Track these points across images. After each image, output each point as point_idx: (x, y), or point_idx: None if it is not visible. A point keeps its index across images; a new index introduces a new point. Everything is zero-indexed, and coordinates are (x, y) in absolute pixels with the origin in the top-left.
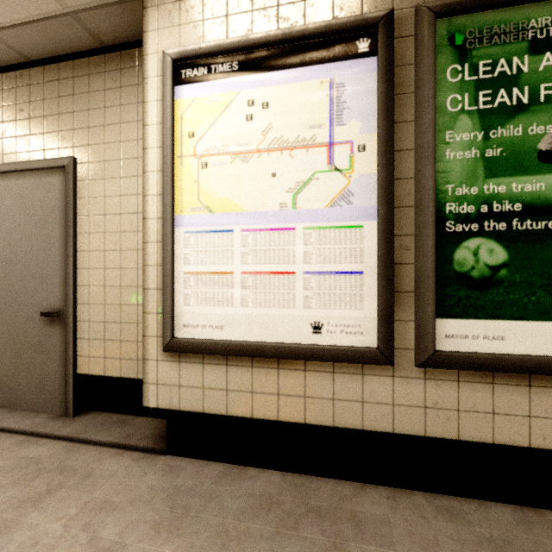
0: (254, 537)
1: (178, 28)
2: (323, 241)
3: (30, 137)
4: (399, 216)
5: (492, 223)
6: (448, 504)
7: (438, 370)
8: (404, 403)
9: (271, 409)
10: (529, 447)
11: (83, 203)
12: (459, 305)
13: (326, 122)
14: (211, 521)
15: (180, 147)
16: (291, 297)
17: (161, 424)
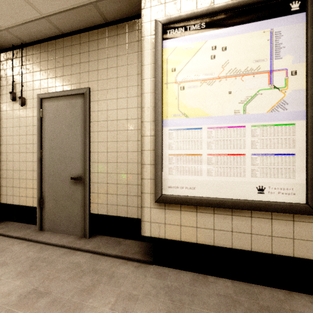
0: None
1: (164, 5)
2: (265, 134)
3: (63, 77)
4: None
5: None
6: None
7: None
8: None
9: (227, 240)
10: None
11: (94, 114)
12: None
13: (267, 57)
14: (201, 312)
15: (166, 78)
16: (242, 170)
17: (141, 245)
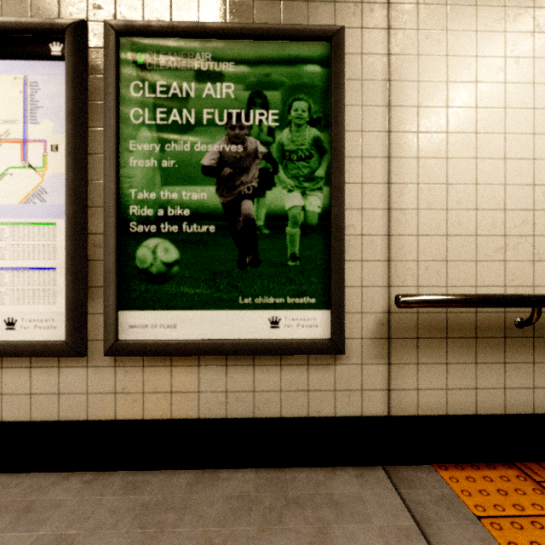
0: None
1: None
2: (17, 237)
3: None
4: (93, 216)
5: (167, 226)
6: (141, 478)
7: (127, 358)
8: (97, 391)
9: None
10: (198, 418)
11: None
12: (141, 298)
13: (20, 119)
14: None
15: None
16: None
17: None
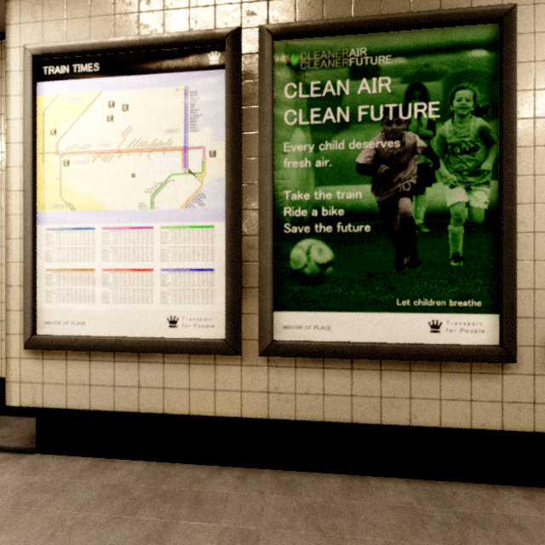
0: (88, 525)
1: (41, 24)
2: (179, 239)
3: None
4: (247, 218)
5: (321, 226)
6: (290, 478)
7: (279, 358)
8: (251, 389)
9: (132, 401)
10: (351, 422)
11: None
12: (294, 299)
13: (181, 128)
14: (51, 514)
15: (42, 144)
16: (149, 294)
17: None
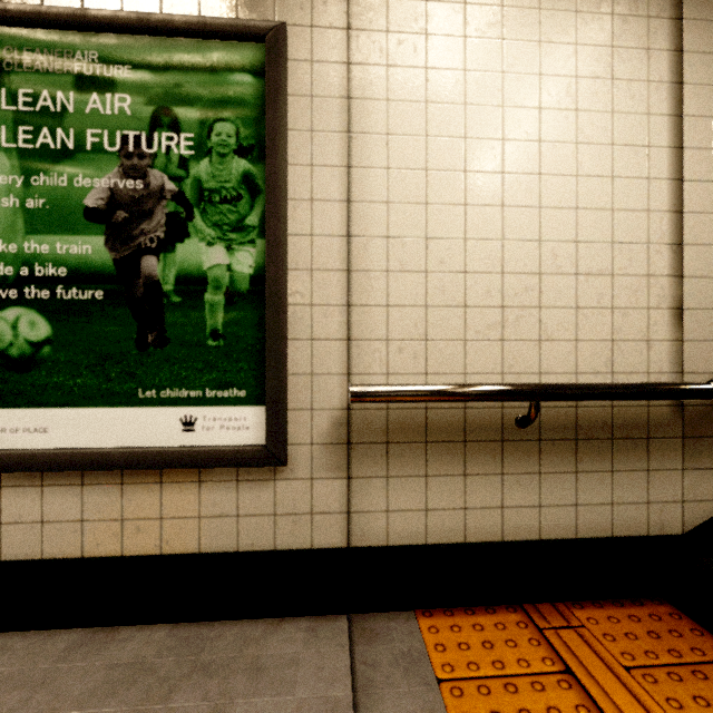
0: None
1: None
2: None
3: None
4: None
5: (35, 290)
6: (2, 643)
7: None
8: None
9: None
10: (82, 557)
11: None
12: None
13: None
14: None
15: None
16: None
17: None
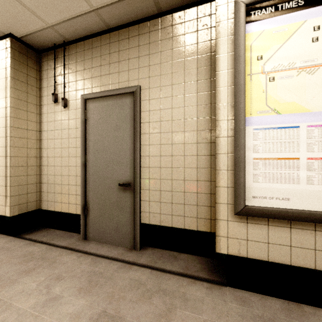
0: None
1: None
2: None
3: (109, 75)
4: None
5: None
6: None
7: None
8: None
9: None
10: None
11: (145, 115)
12: None
13: None
14: None
15: (250, 68)
16: None
17: (201, 260)
